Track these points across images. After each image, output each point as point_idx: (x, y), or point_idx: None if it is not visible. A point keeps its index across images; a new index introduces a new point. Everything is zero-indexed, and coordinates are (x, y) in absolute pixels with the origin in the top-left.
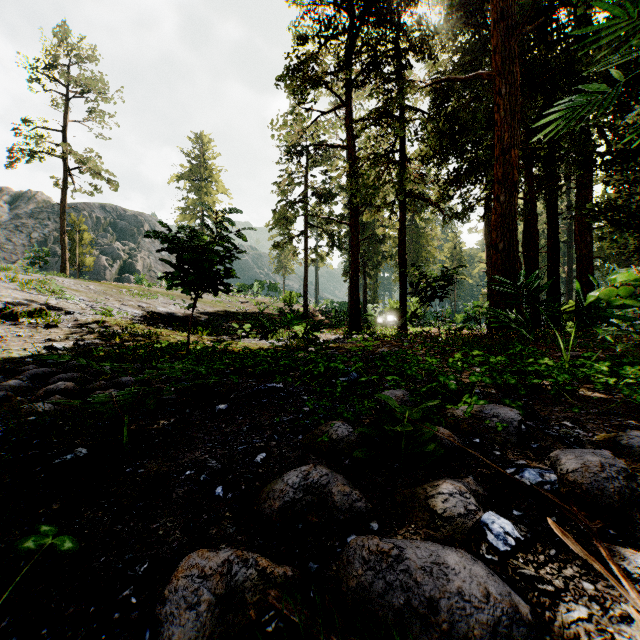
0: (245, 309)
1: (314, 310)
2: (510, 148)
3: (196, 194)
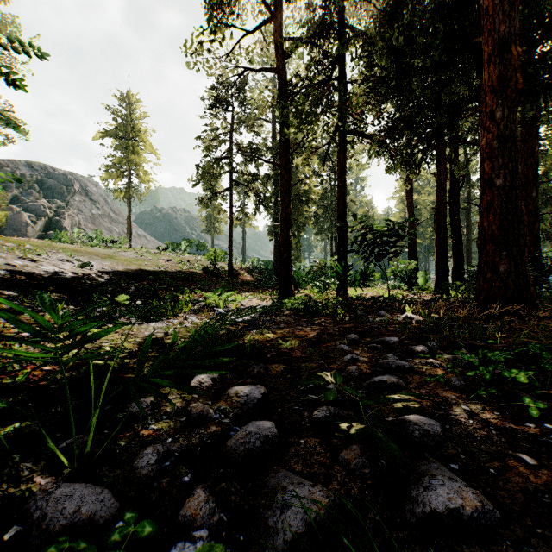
0: (164, 267)
1: (240, 268)
2: (510, 43)
3: (123, 152)
